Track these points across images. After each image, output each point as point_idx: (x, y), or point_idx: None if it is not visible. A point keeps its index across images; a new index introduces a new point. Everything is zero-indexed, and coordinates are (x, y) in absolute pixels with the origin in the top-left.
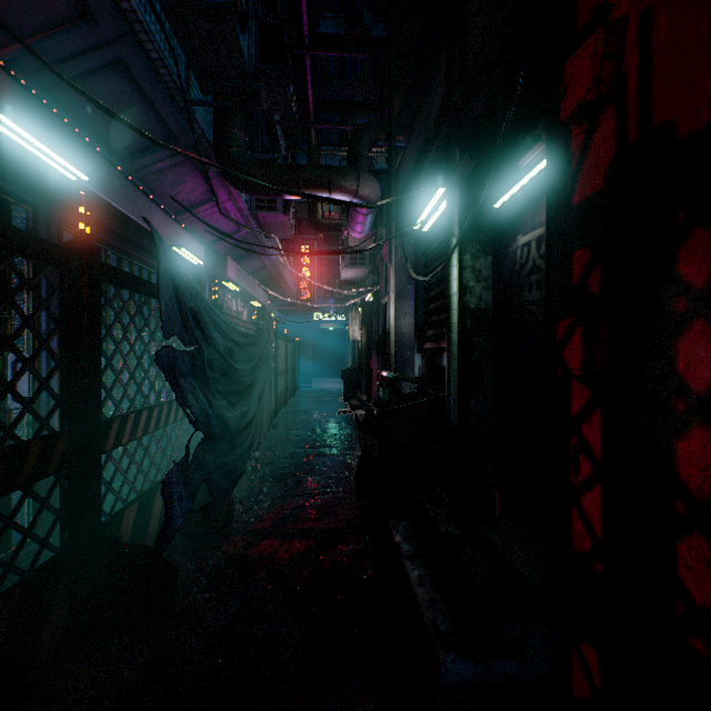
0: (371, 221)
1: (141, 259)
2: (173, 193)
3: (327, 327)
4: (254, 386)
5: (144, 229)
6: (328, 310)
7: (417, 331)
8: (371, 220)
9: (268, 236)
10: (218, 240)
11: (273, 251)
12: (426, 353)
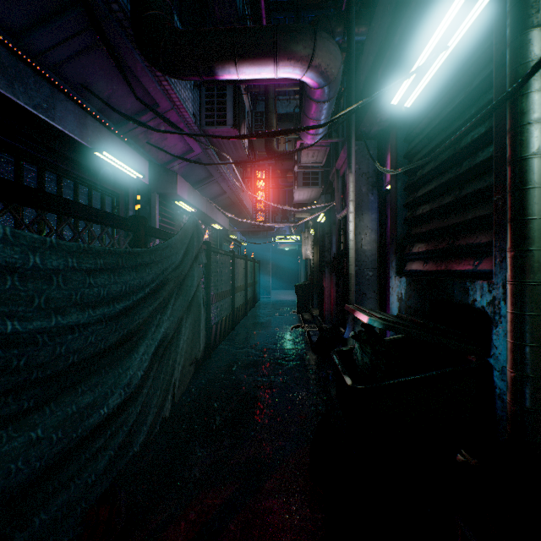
0: (328, 116)
1: (58, 166)
2: (104, 96)
3: (283, 247)
4: (147, 333)
5: (43, 121)
6: (284, 233)
7: (395, 246)
8: (328, 114)
9: (222, 157)
10: (171, 161)
11: (231, 177)
12: (416, 278)
